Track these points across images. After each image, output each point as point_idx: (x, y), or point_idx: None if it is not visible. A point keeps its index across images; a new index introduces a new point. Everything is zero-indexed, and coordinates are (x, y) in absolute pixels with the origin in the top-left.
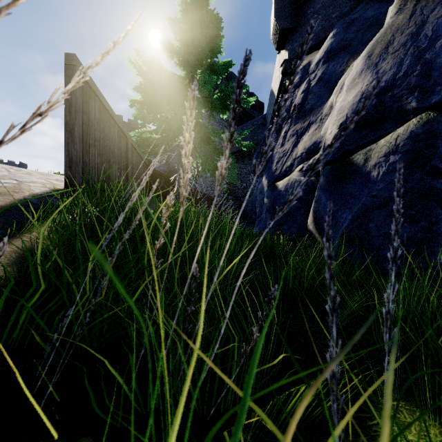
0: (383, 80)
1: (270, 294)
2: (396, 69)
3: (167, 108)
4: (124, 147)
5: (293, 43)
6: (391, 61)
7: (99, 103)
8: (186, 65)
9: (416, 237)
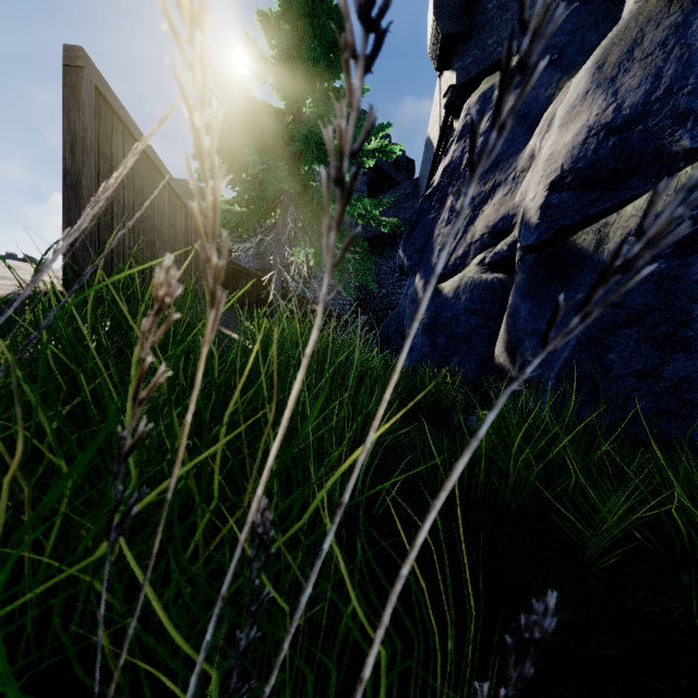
0: (627, 105)
1: (524, 624)
2: (650, 85)
3: (255, 158)
4: (182, 223)
5: (464, 59)
6: (641, 72)
7: (133, 143)
8: (289, 90)
9: (697, 379)
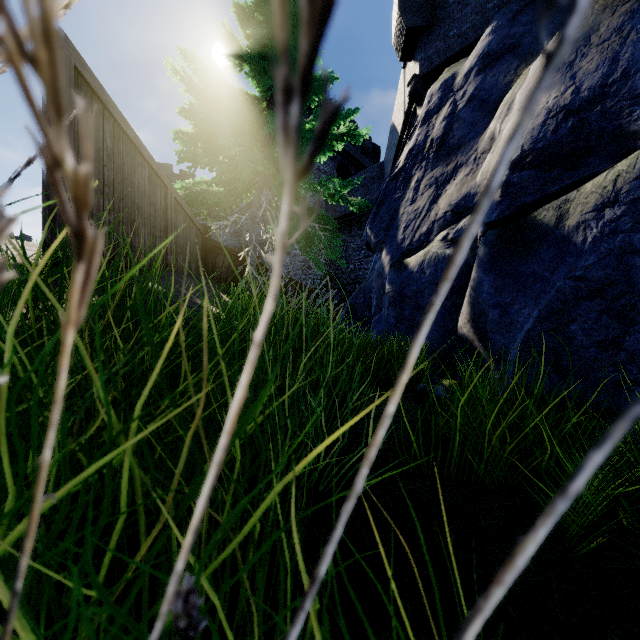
0: (585, 87)
1: None
2: (608, 68)
3: (231, 141)
4: (162, 202)
5: (426, 50)
6: (598, 56)
7: (113, 124)
8: (263, 78)
9: None
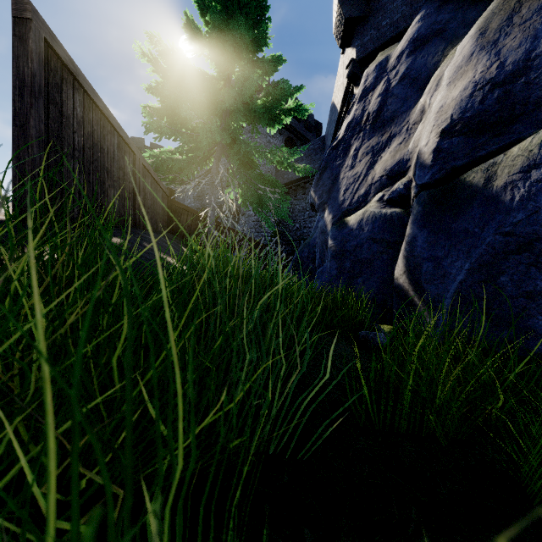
0: (509, 62)
1: None
2: (530, 44)
3: (192, 113)
4: (130, 167)
5: (362, 38)
6: (520, 34)
7: (83, 94)
8: (221, 60)
9: None
